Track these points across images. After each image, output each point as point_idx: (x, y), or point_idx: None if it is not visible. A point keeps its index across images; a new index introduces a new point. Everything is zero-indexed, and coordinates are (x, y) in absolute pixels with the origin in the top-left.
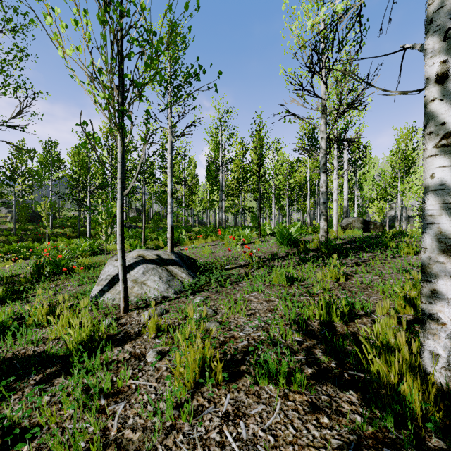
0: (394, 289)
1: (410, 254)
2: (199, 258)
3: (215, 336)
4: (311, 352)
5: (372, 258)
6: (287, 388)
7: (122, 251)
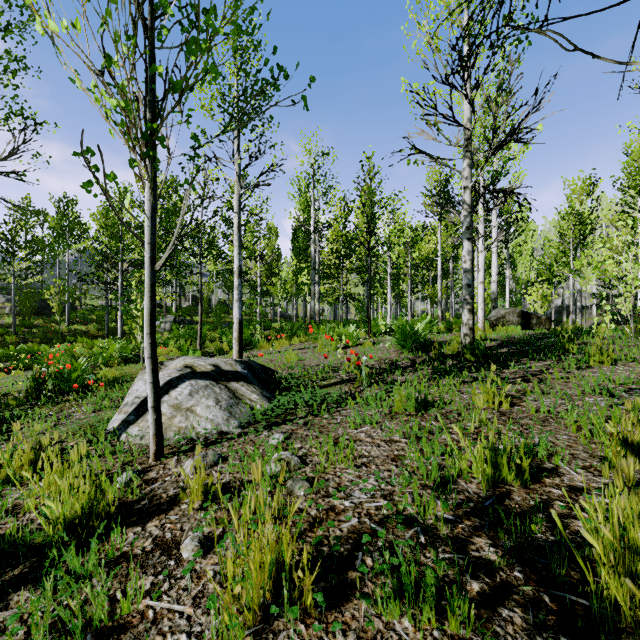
0: (593, 423)
1: (604, 364)
2: (280, 369)
3: (302, 507)
4: (474, 545)
5: (545, 369)
6: (437, 628)
7: (152, 361)
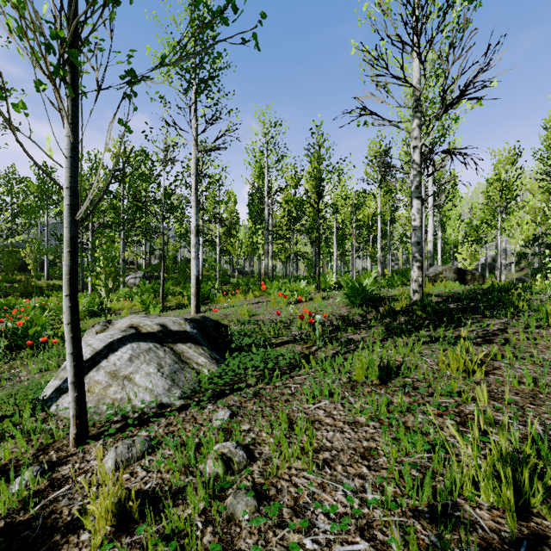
0: None
1: None
2: (234, 325)
3: (244, 549)
4: None
5: (504, 328)
6: None
7: (72, 328)
